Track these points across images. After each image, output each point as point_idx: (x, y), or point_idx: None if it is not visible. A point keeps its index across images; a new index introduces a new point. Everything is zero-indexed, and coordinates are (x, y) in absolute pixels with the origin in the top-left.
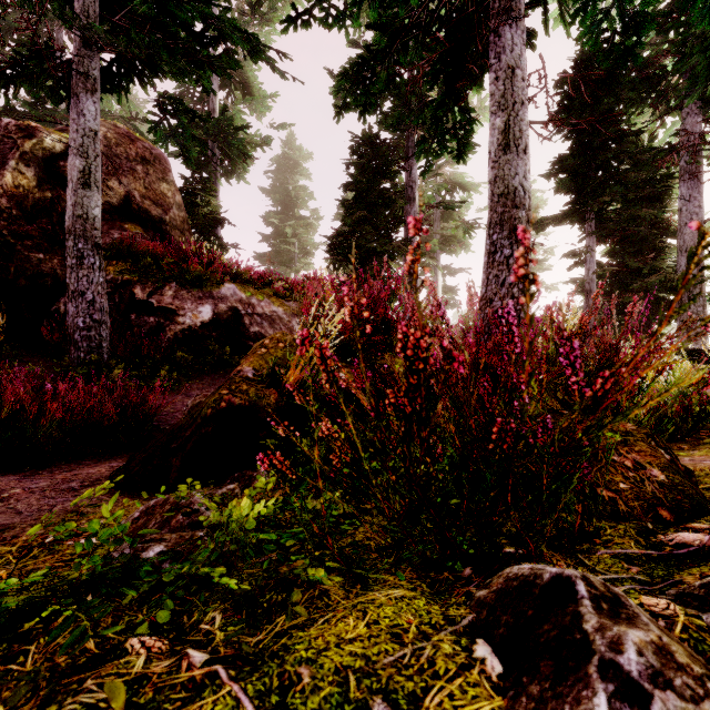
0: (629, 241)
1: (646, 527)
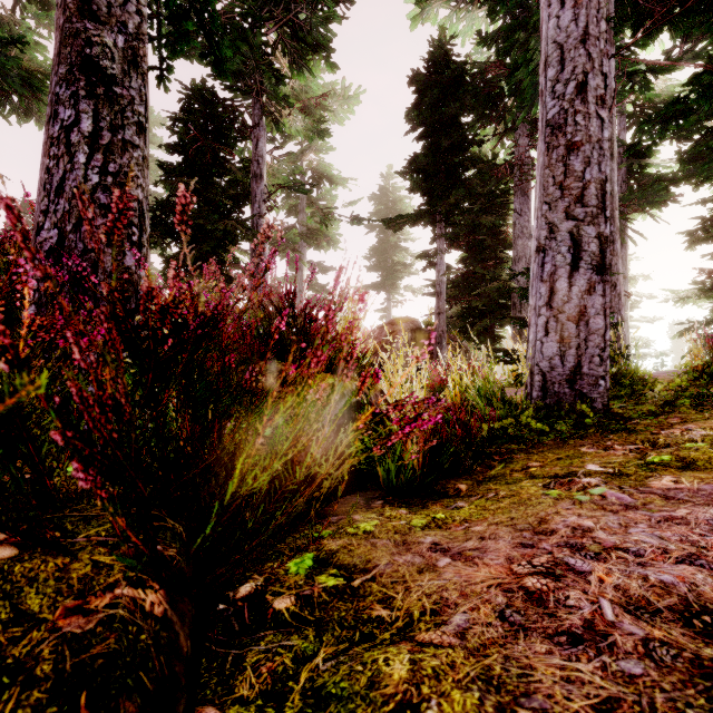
0: (477, 249)
1: None
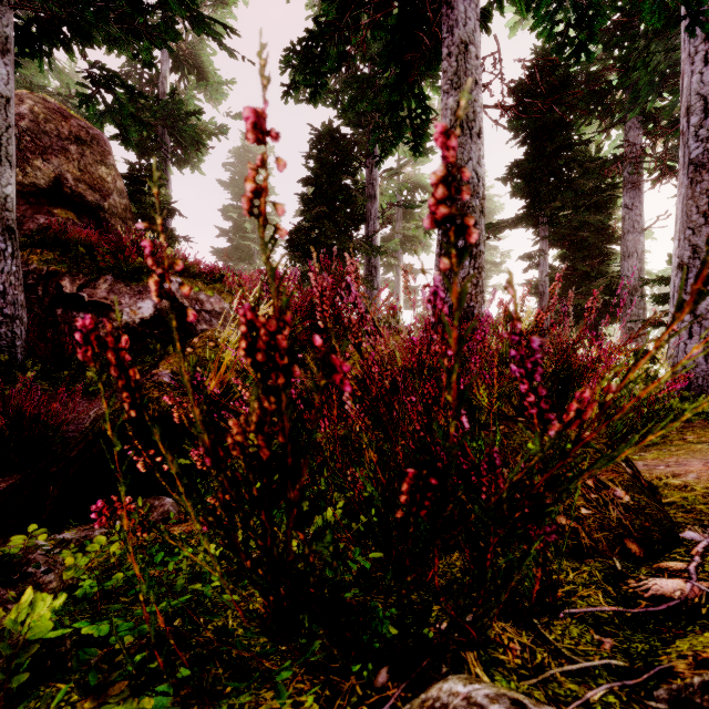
0: (578, 246)
1: (614, 568)
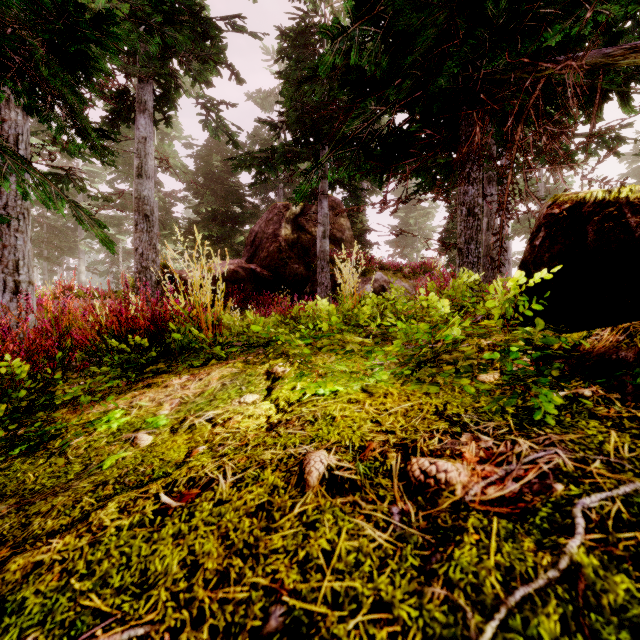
0: None
1: None
